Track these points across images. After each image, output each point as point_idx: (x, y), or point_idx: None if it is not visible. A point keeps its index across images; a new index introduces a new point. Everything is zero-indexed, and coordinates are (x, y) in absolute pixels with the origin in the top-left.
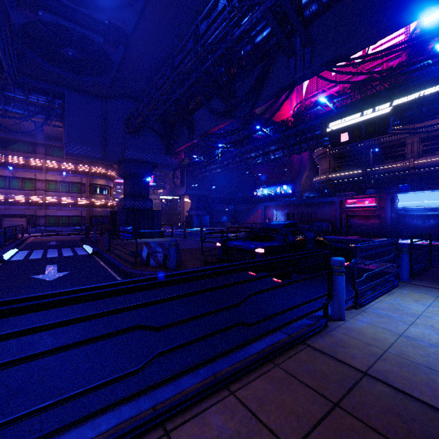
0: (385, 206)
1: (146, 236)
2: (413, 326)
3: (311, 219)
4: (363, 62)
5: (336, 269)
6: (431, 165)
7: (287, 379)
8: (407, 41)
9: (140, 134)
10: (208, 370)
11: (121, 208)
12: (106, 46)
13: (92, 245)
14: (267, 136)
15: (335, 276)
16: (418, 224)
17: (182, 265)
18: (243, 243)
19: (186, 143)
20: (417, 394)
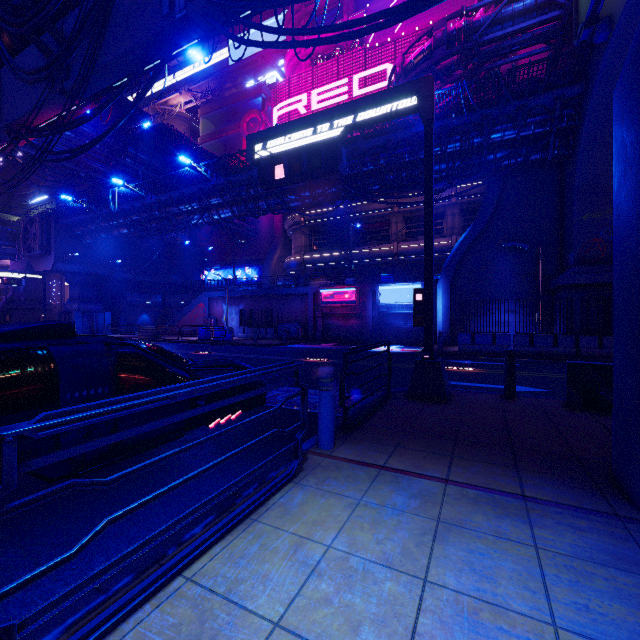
0: (366, 301)
1: None
2: None
3: (276, 320)
4: (279, 1)
5: None
6: (415, 252)
7: None
8: None
9: None
10: None
11: None
12: None
13: None
14: (204, 179)
15: None
16: (401, 326)
17: None
18: None
19: None
20: None
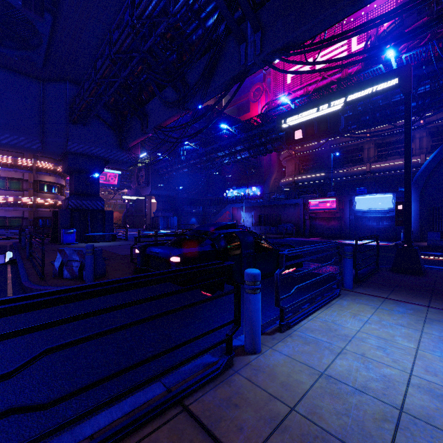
0: (344, 208)
1: (94, 240)
2: (341, 357)
3: (276, 221)
4: (311, 49)
5: (249, 285)
6: (385, 170)
7: None
8: (353, 28)
9: (86, 124)
10: None
11: (64, 208)
12: (27, 12)
13: (18, 251)
14: (233, 136)
15: (248, 295)
16: (373, 226)
17: (106, 275)
18: (160, 249)
19: (140, 136)
20: None
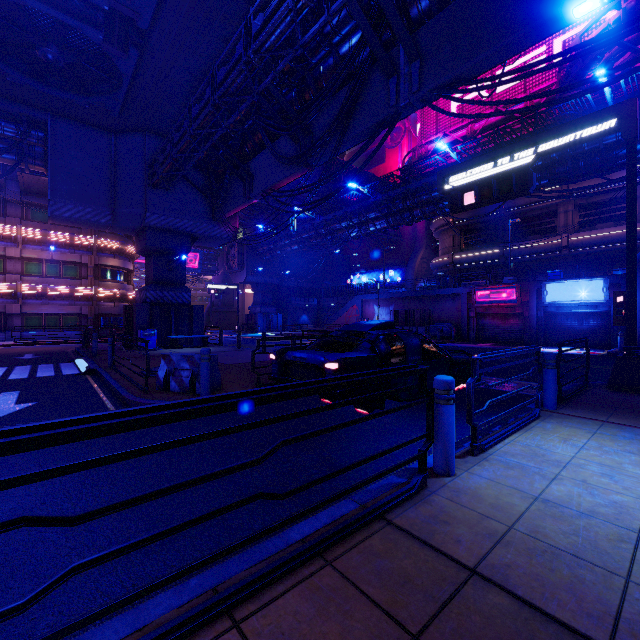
0: (529, 300)
1: (180, 345)
2: (557, 483)
3: (427, 320)
4: (493, 85)
5: (441, 394)
6: (591, 244)
7: (341, 590)
8: (555, 56)
9: (170, 189)
10: (207, 579)
11: (140, 301)
12: (109, 48)
13: (90, 359)
14: (365, 198)
15: (440, 406)
16: (574, 326)
17: (221, 389)
18: (308, 354)
19: (241, 203)
20: (553, 608)
